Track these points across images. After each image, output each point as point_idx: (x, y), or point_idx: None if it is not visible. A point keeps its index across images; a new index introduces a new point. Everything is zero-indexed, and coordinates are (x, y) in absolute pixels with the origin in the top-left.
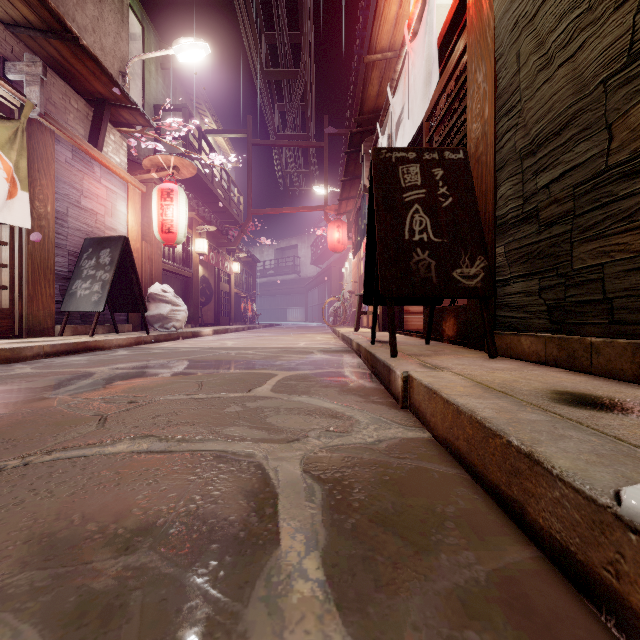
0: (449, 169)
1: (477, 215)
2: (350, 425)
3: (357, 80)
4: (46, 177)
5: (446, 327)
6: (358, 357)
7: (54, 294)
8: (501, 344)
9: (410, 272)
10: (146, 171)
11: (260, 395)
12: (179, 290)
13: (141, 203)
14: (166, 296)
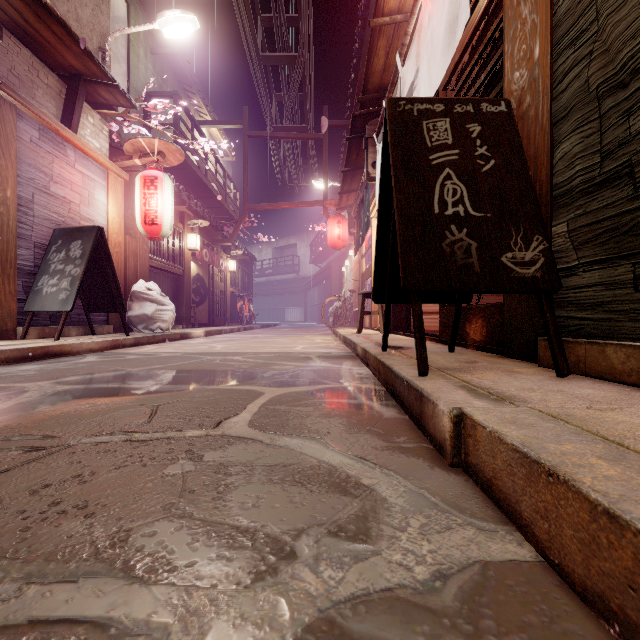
0: (488, 124)
1: (529, 182)
2: (374, 516)
3: (359, 66)
4: (5, 157)
5: (471, 330)
6: (365, 365)
7: (15, 291)
8: (567, 355)
9: (443, 257)
10: (128, 157)
11: (231, 434)
12: (169, 288)
13: (125, 194)
14: (151, 294)
